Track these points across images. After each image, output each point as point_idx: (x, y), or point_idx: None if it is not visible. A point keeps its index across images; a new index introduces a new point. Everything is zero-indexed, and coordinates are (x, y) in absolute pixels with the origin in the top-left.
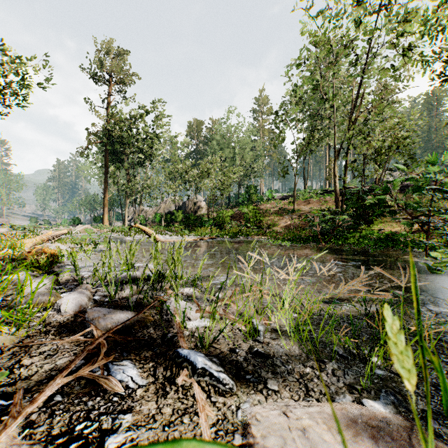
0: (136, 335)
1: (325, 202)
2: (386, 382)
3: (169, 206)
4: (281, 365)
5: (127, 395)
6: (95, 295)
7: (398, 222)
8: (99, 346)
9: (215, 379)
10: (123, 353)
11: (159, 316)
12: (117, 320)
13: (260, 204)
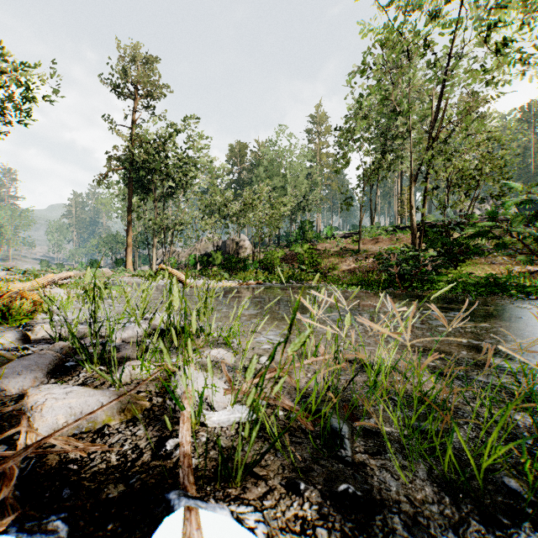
0: (107, 441)
1: (397, 241)
2: None
3: (206, 246)
4: (405, 534)
5: None
6: (70, 359)
7: (491, 264)
8: None
9: None
10: (63, 491)
11: (162, 398)
12: (81, 409)
13: (316, 243)
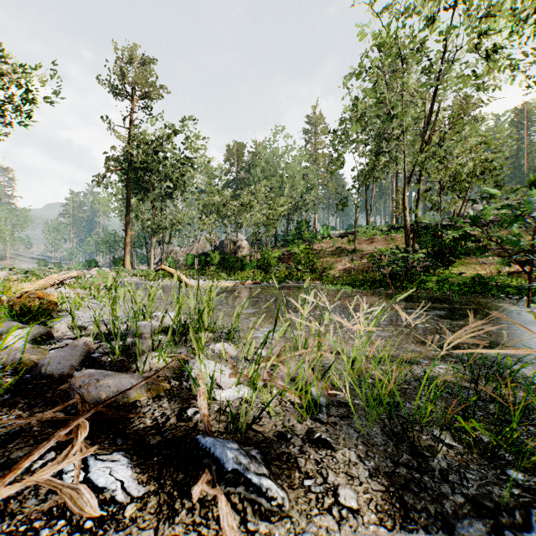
0: (141, 410)
1: (392, 241)
2: (533, 494)
3: (204, 245)
4: (357, 462)
5: (109, 517)
6: (95, 352)
7: (483, 264)
8: (76, 431)
9: (255, 488)
10: (117, 440)
11: (179, 381)
12: (117, 388)
13: (313, 243)
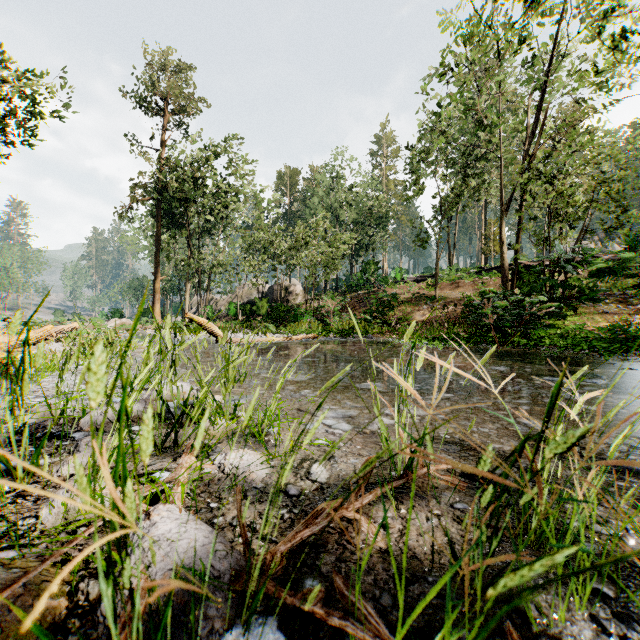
0: None
1: (482, 285)
2: None
3: (250, 292)
4: None
5: None
6: None
7: (603, 313)
8: None
9: None
10: None
11: None
12: None
13: (383, 288)
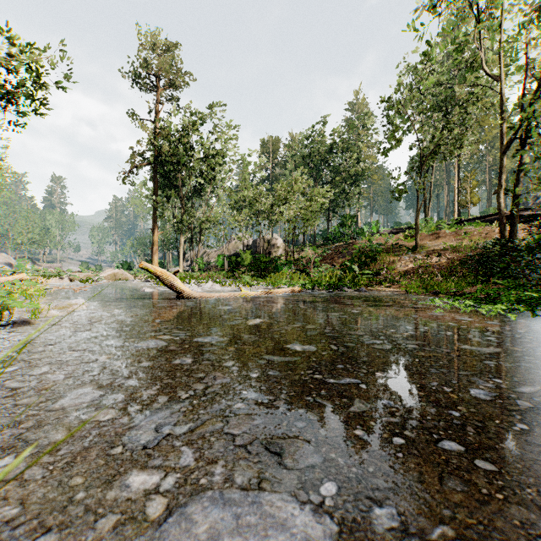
0: None
1: (466, 235)
2: None
3: (236, 246)
4: None
5: None
6: None
7: None
8: None
9: None
10: None
11: None
12: None
13: (360, 240)
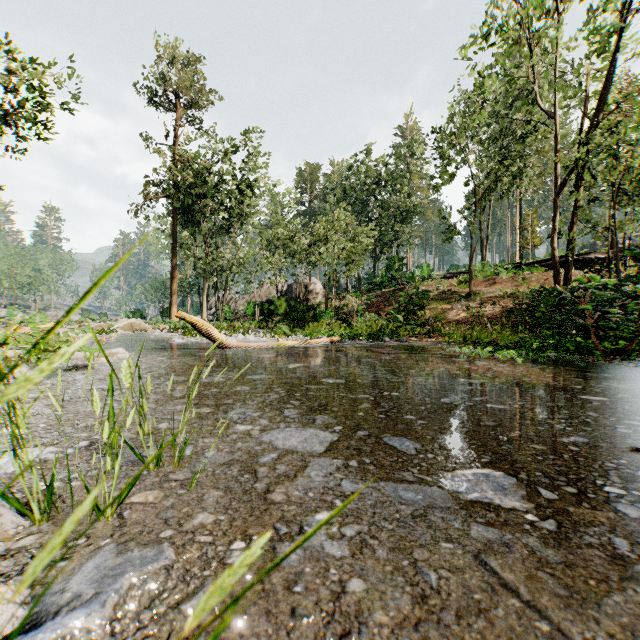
0: None
1: (523, 281)
2: None
3: (269, 292)
4: None
5: None
6: None
7: None
8: None
9: None
10: None
11: None
12: None
13: (409, 285)
